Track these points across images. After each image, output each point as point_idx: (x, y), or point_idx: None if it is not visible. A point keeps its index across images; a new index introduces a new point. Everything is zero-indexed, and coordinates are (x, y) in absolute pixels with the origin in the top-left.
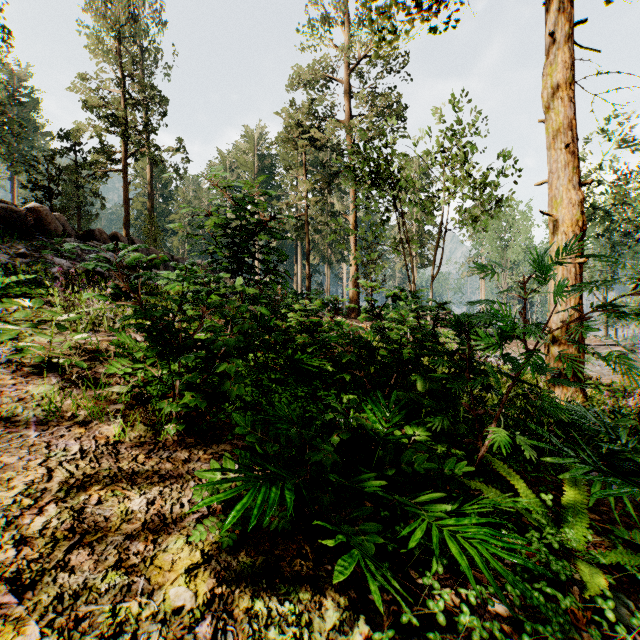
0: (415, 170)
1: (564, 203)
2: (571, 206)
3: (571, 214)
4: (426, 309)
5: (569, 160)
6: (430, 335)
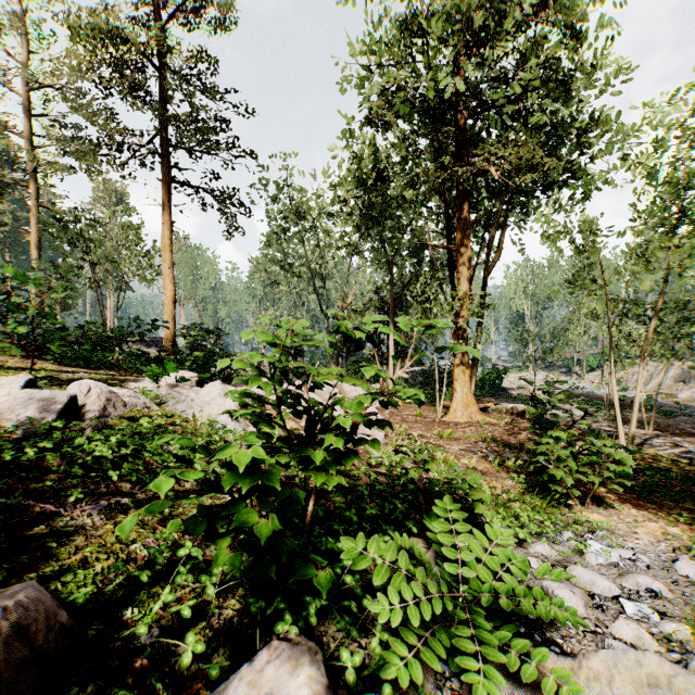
0: (112, 193)
1: (169, 289)
2: (171, 291)
3: (171, 294)
4: (103, 326)
5: (171, 274)
6: (106, 336)
